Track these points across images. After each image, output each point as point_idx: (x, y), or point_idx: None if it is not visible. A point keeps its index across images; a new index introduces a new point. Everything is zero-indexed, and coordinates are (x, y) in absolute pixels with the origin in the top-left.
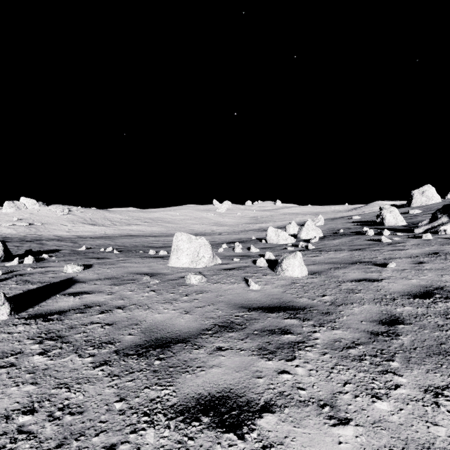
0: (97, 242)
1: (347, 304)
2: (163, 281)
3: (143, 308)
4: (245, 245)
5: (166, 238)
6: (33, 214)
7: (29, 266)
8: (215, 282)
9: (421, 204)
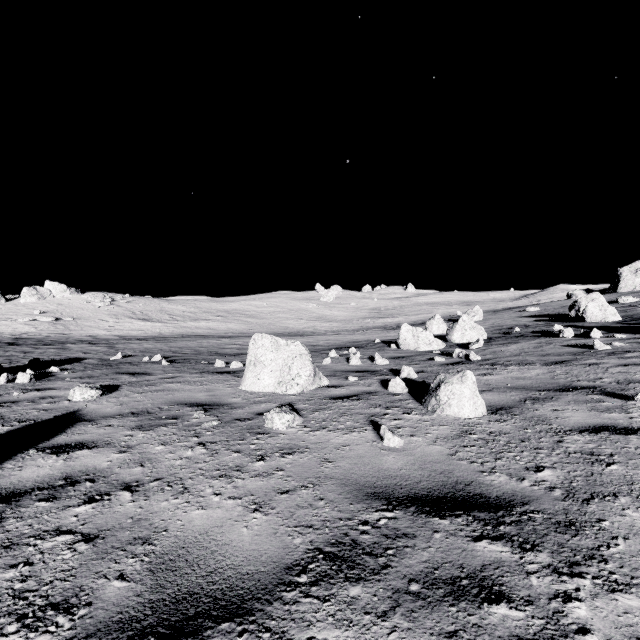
0: (144, 346)
1: (604, 496)
2: (225, 422)
3: (174, 490)
4: (366, 353)
5: (246, 340)
6: (62, 304)
7: (21, 387)
8: (318, 426)
9: (634, 288)
